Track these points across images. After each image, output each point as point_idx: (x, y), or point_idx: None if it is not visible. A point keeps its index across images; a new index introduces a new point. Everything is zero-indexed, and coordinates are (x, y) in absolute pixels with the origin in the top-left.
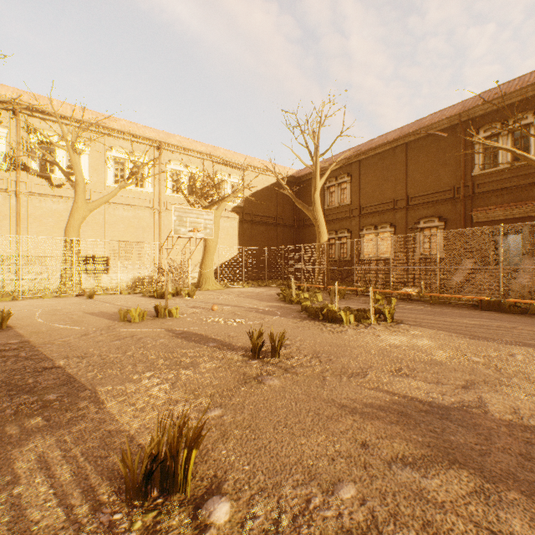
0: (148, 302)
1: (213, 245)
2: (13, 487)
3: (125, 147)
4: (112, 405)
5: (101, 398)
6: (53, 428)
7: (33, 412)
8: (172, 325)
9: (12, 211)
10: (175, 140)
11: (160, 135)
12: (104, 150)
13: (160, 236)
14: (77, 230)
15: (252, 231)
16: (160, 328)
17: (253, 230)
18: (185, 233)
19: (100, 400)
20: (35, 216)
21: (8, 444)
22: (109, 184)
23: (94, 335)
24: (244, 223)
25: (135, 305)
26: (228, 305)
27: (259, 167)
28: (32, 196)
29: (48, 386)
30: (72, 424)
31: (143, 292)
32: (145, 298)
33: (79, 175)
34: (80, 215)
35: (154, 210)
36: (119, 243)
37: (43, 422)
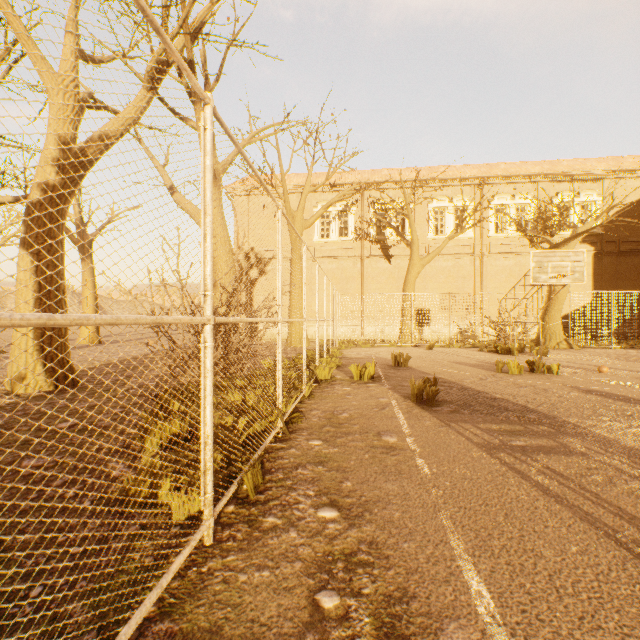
0: (495, 357)
1: (562, 291)
2: (590, 456)
3: (444, 194)
4: (600, 432)
5: (579, 425)
6: (567, 434)
7: (532, 422)
8: (564, 382)
9: (358, 273)
10: (499, 169)
11: (481, 169)
12: (425, 203)
13: (481, 284)
14: (412, 285)
15: (618, 267)
16: (554, 383)
17: (620, 264)
18: (545, 281)
19: (581, 427)
20: (372, 276)
21: (545, 435)
22: (429, 236)
23: (491, 380)
24: (603, 256)
25: (485, 359)
26: (615, 369)
27: (633, 169)
28: (370, 259)
29: (516, 409)
30: (579, 435)
31: (472, 346)
32: (483, 352)
33: (414, 234)
34: (415, 271)
35: (474, 256)
36: (449, 296)
37: (551, 429)
